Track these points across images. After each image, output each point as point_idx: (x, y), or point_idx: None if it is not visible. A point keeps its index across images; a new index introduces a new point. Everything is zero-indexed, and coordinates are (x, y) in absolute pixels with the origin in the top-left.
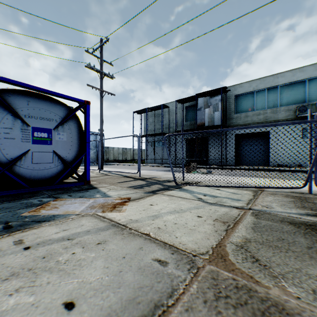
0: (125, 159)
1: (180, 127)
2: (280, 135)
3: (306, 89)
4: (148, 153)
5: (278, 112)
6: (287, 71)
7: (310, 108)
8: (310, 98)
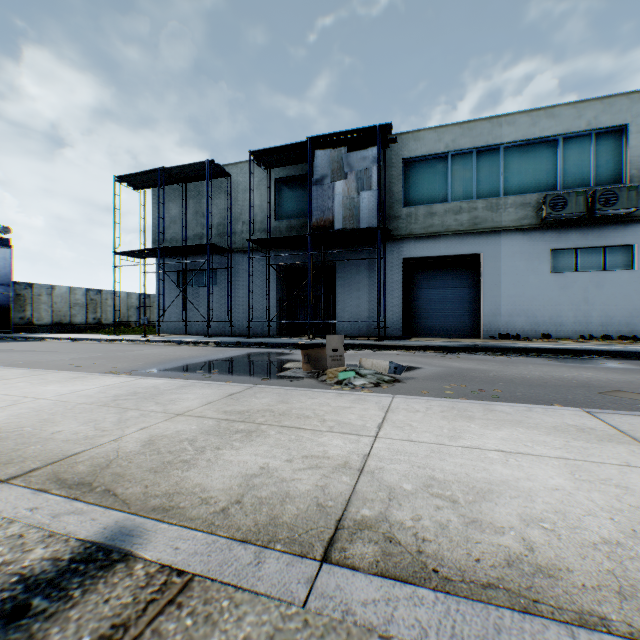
0: (95, 322)
1: (261, 234)
2: (505, 265)
3: (560, 160)
4: (168, 304)
5: (501, 208)
6: (521, 112)
7: (574, 201)
8: (567, 182)
